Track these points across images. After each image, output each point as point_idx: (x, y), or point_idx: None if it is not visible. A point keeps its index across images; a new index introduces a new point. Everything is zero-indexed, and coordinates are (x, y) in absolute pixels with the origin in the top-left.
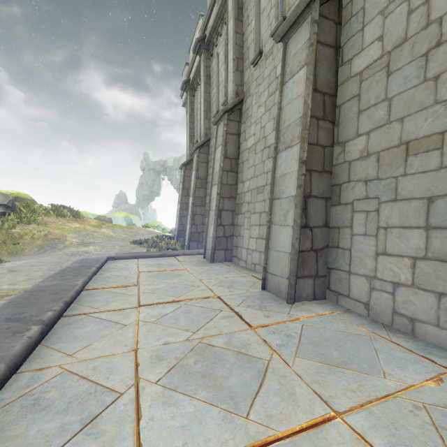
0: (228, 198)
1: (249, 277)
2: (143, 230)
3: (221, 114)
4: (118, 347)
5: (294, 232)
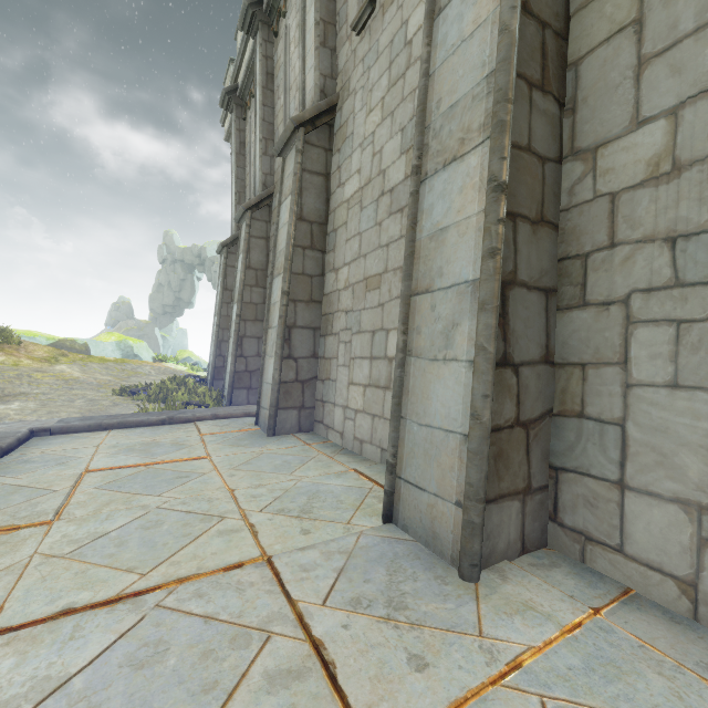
0: (304, 303)
1: (351, 476)
2: (150, 367)
3: (291, 128)
4: None
5: (479, 380)
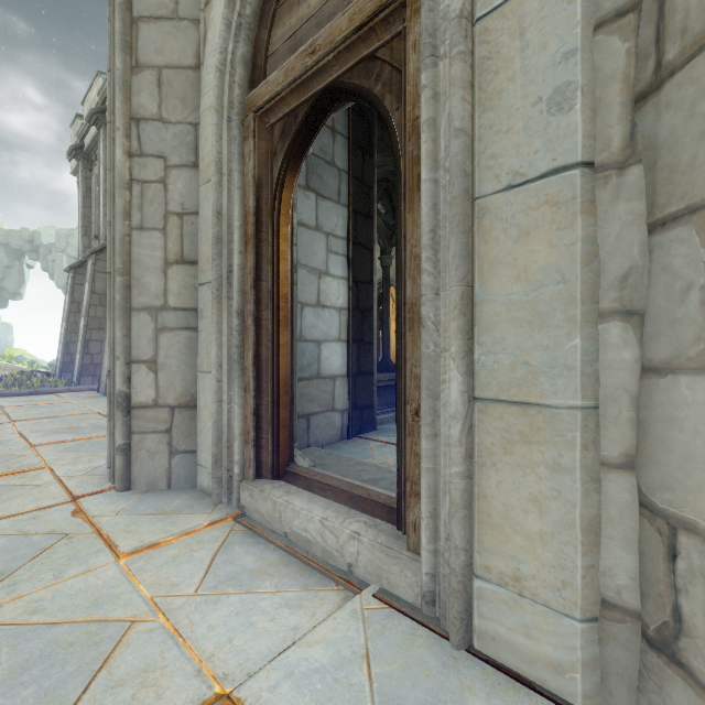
0: None
1: None
2: None
3: None
4: (2, 434)
5: None
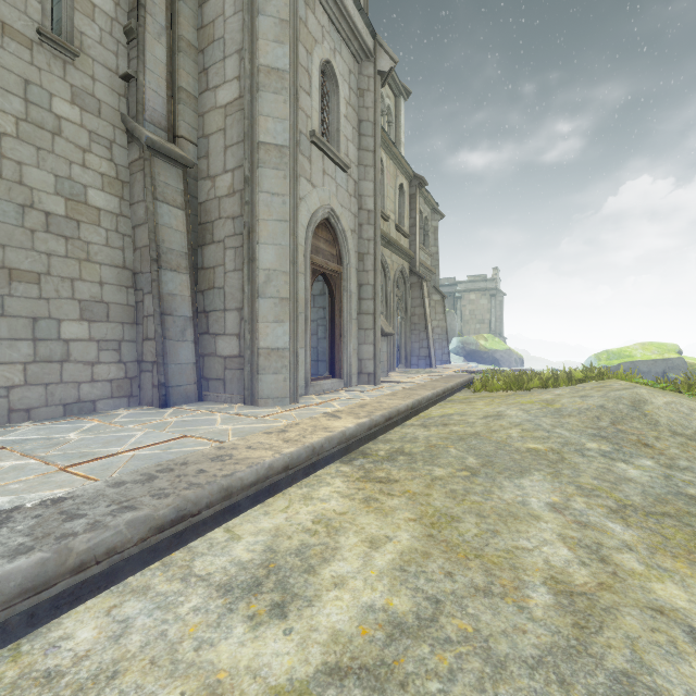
0: None
1: None
2: None
3: None
4: (55, 478)
5: None
